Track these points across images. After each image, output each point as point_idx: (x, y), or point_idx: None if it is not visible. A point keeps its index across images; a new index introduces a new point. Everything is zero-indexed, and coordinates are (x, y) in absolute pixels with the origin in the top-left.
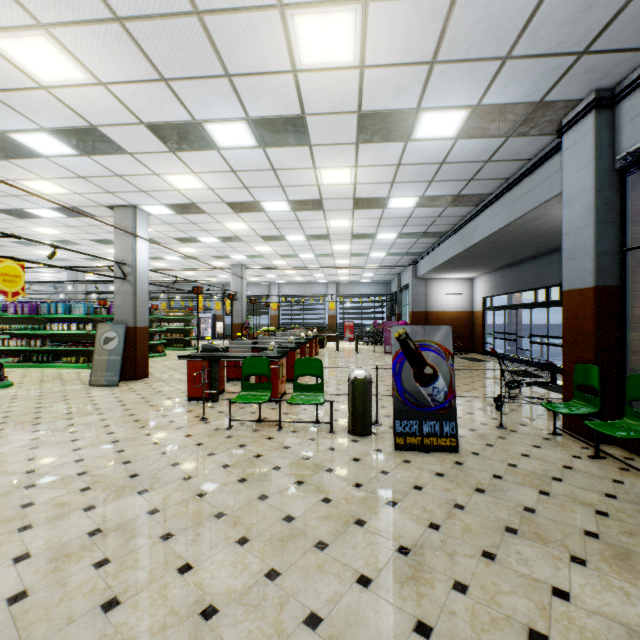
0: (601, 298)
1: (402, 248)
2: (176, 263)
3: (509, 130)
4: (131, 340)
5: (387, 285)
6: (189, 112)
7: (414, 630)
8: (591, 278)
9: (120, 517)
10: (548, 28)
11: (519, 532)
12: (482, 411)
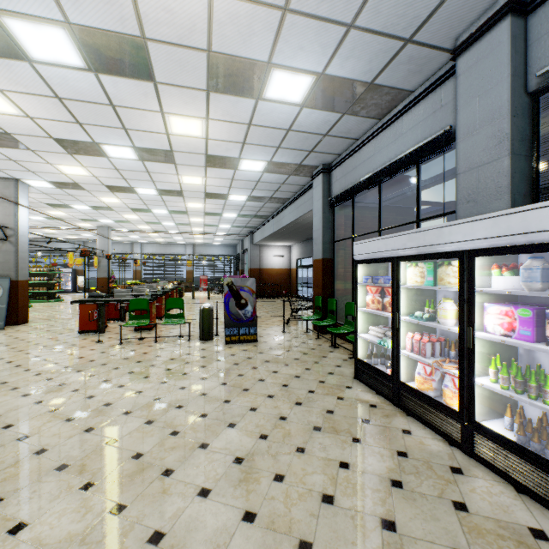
0: (325, 264)
1: (242, 223)
2: (39, 222)
3: (289, 172)
4: (13, 291)
5: (234, 247)
6: (92, 138)
7: (221, 384)
8: (321, 254)
9: (73, 379)
10: (293, 141)
11: (270, 361)
12: (278, 326)
